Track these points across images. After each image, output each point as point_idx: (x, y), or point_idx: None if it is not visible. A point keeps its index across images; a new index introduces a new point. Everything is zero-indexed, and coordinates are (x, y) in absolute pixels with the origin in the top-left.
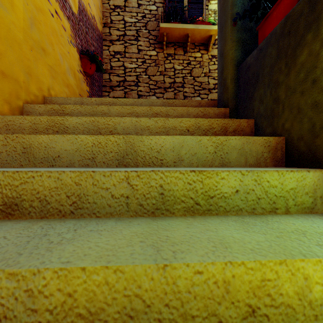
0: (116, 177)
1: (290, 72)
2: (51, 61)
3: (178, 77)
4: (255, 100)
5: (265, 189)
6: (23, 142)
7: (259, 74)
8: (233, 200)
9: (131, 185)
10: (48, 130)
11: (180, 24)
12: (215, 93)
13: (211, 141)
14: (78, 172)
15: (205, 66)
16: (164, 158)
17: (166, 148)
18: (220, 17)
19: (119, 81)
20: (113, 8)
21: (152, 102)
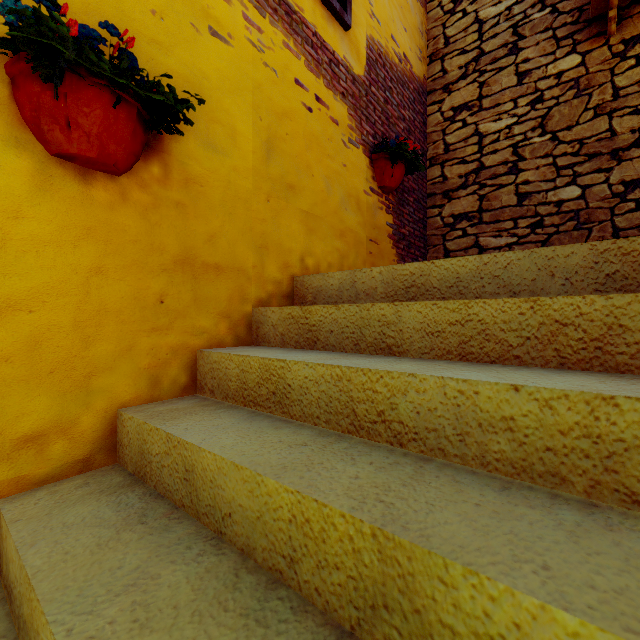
0: None
1: None
2: (308, 201)
3: None
4: None
5: None
6: (185, 456)
7: None
8: None
9: None
10: (261, 388)
11: None
12: None
13: None
14: None
15: None
16: None
17: None
18: None
19: (465, 174)
20: (451, 9)
21: (549, 256)
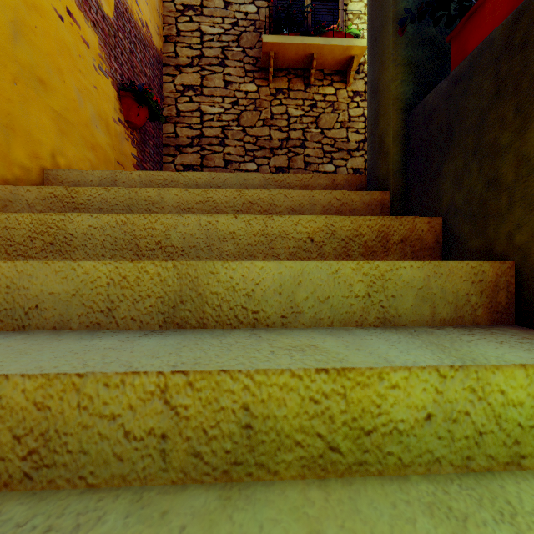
0: (137, 389)
1: (529, 126)
2: (59, 103)
3: (295, 130)
4: (445, 179)
5: (496, 409)
6: None
7: (453, 128)
8: (420, 437)
9: (173, 408)
10: (34, 242)
11: (298, 37)
12: (359, 157)
13: (361, 271)
14: (42, 377)
15: (341, 111)
16: (261, 308)
17: (265, 288)
18: (372, 20)
19: (191, 137)
20: (182, 10)
21: (245, 178)
